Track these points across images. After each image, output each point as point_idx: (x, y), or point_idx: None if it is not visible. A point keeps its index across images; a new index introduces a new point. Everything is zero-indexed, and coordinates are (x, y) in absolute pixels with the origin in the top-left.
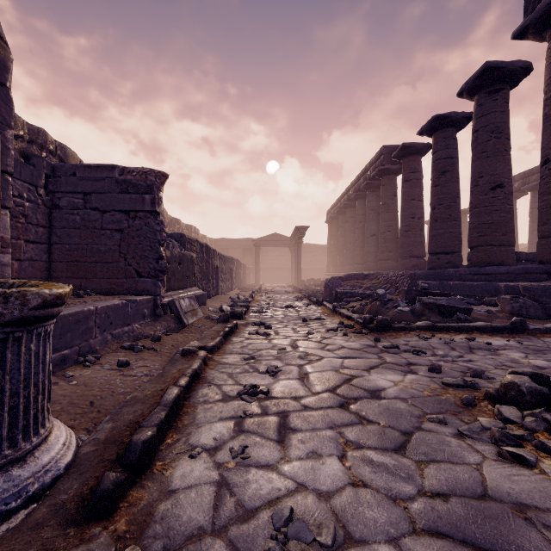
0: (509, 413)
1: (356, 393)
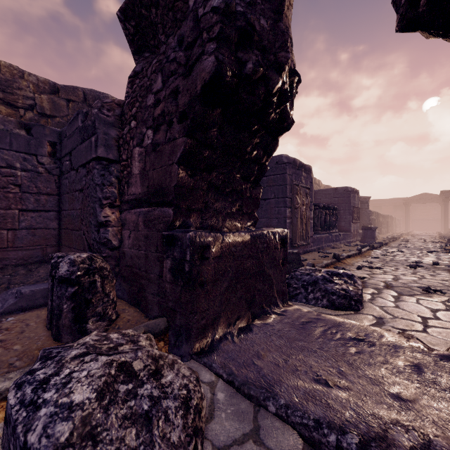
0: (447, 245)
1: (423, 245)
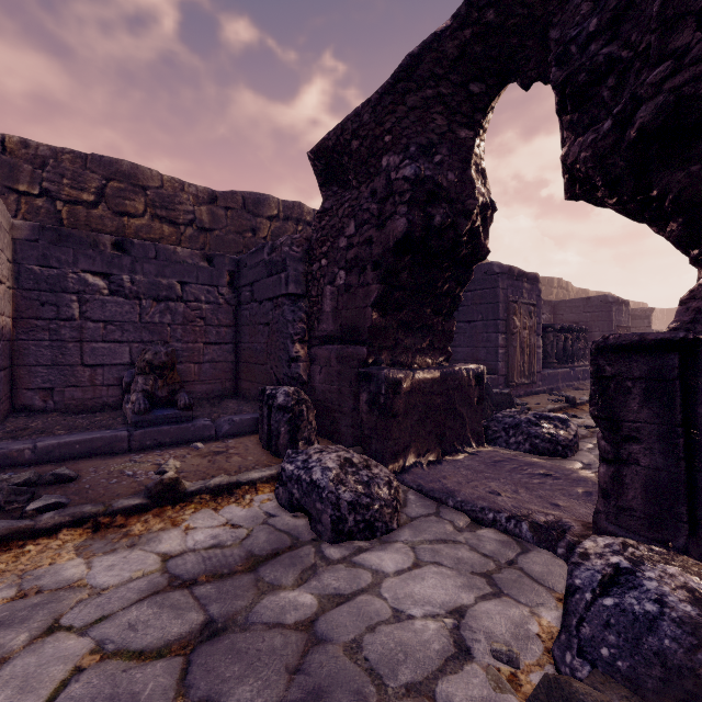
0: None
1: None
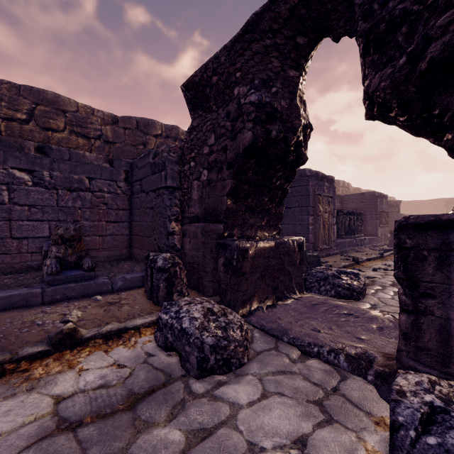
0: None
1: None
